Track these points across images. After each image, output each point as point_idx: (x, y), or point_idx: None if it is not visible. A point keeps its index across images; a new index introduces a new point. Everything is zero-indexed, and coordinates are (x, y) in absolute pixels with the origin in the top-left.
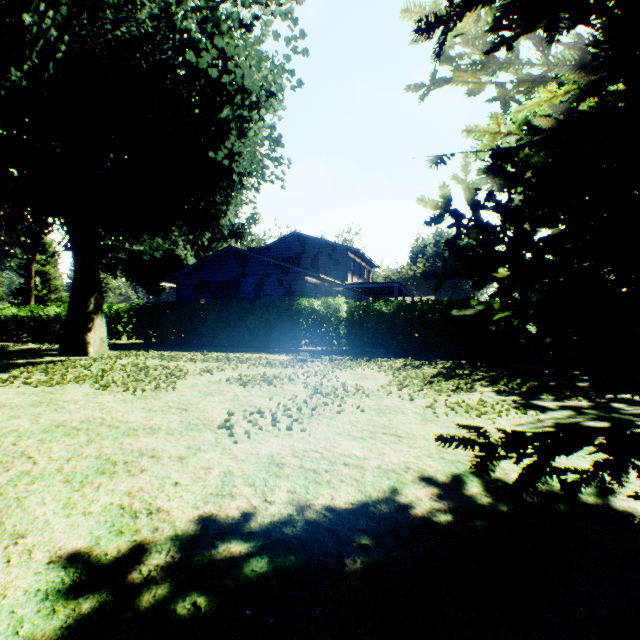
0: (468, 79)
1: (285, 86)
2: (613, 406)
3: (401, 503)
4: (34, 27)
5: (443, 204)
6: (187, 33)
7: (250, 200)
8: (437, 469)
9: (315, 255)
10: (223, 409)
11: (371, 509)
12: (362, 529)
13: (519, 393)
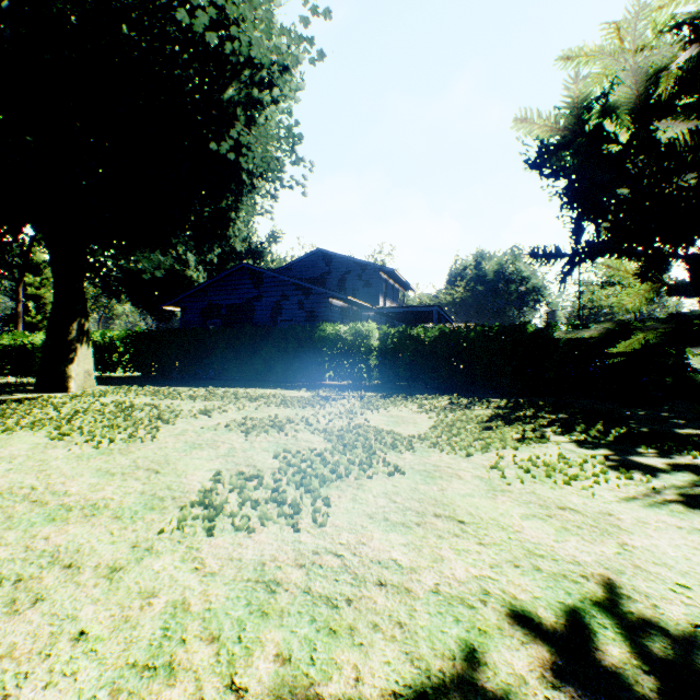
0: None
1: (303, 58)
2: None
3: (489, 694)
4: None
5: (570, 120)
6: None
7: (266, 210)
8: (535, 596)
9: (342, 275)
10: (209, 471)
11: None
12: None
13: (607, 444)
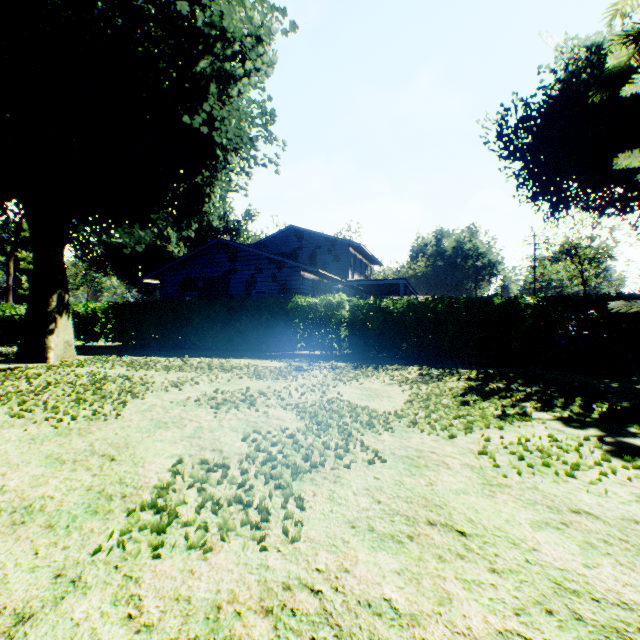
0: None
1: (275, 31)
2: None
3: None
4: None
5: None
6: None
7: (241, 187)
8: None
9: (313, 250)
10: (170, 458)
11: None
12: None
13: (594, 423)
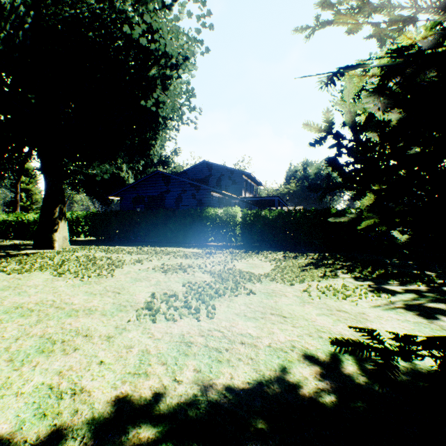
0: (347, 21)
1: (196, 52)
2: (445, 290)
3: (290, 382)
4: (8, 5)
5: (326, 127)
6: (124, 12)
7: (172, 137)
8: (317, 348)
9: (219, 177)
10: (147, 293)
11: (265, 389)
12: (258, 411)
13: (371, 279)
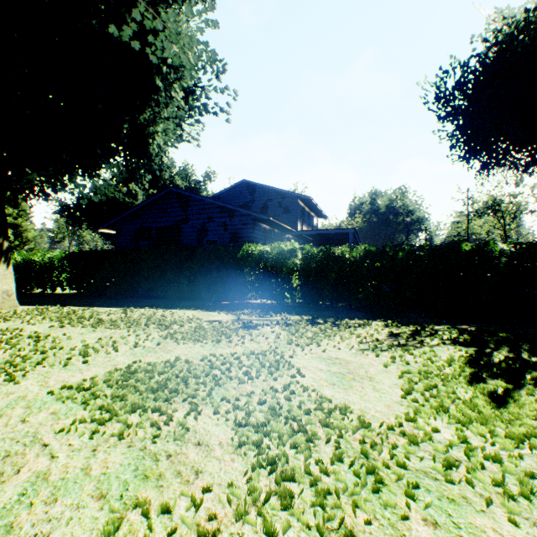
0: None
1: None
2: None
3: None
4: None
5: None
6: None
7: (192, 137)
8: None
9: (264, 203)
10: None
11: None
12: None
13: None
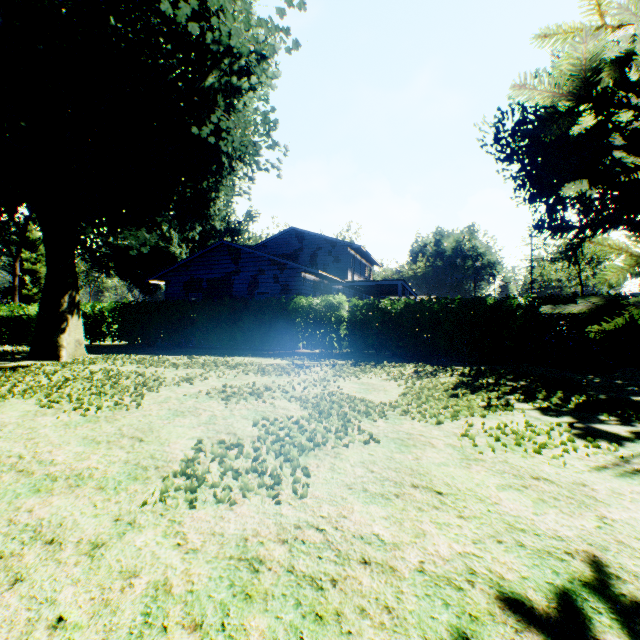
0: None
1: (279, 48)
2: None
3: None
4: None
5: (576, 84)
6: None
7: (244, 191)
8: (522, 576)
9: (314, 252)
10: (191, 439)
11: None
12: None
13: (569, 412)
